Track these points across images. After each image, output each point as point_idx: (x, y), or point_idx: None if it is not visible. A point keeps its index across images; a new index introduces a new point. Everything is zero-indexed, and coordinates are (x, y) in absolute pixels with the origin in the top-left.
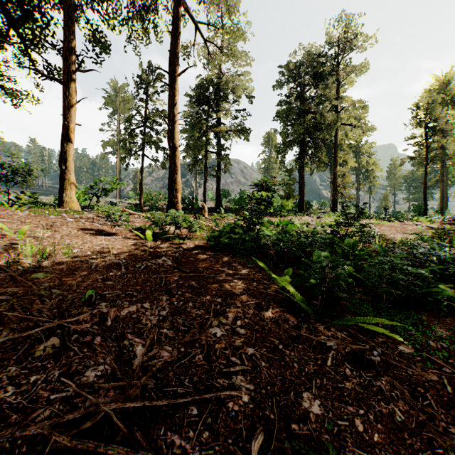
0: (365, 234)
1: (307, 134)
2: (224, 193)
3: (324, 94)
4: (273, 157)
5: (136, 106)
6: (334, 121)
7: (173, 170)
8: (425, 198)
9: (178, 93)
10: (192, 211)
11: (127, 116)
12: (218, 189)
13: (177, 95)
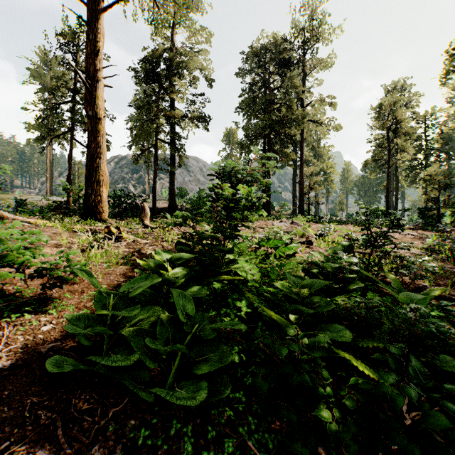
0: (402, 260)
1: (273, 128)
2: (181, 191)
3: (292, 84)
4: (234, 155)
5: (62, 76)
6: (303, 115)
7: (93, 153)
8: (388, 202)
9: (103, 38)
10: (139, 212)
11: (50, 88)
12: (172, 186)
13: (101, 41)
